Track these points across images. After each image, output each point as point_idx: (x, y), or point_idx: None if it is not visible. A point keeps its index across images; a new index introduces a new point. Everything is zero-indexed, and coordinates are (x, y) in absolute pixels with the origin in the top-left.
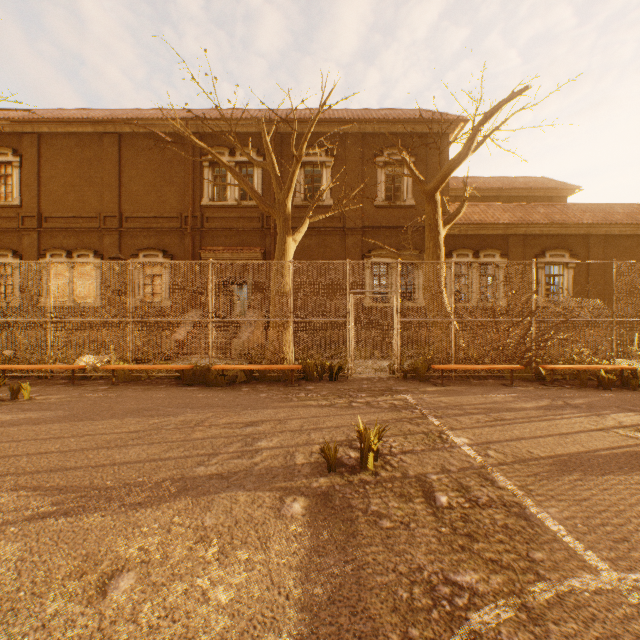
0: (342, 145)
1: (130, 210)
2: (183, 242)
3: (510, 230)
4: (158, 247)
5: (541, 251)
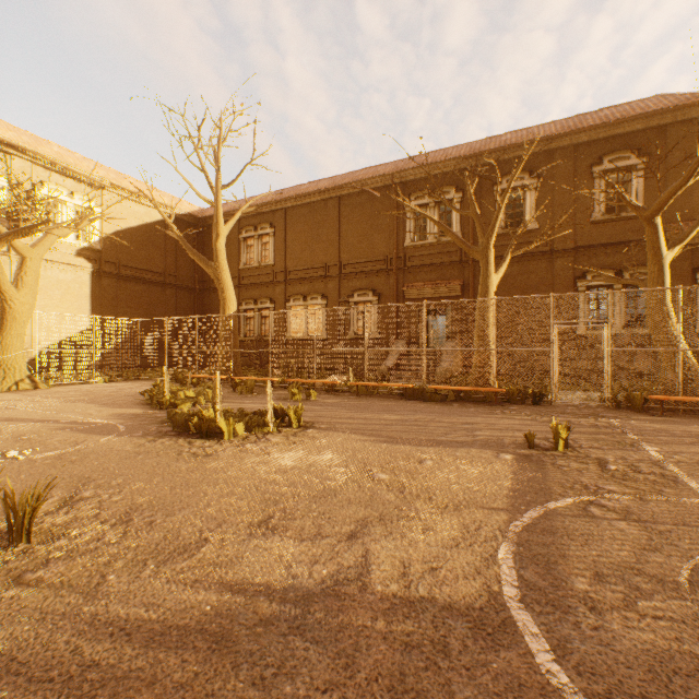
0: (549, 163)
1: (346, 258)
2: (388, 281)
3: None
4: (368, 287)
5: None
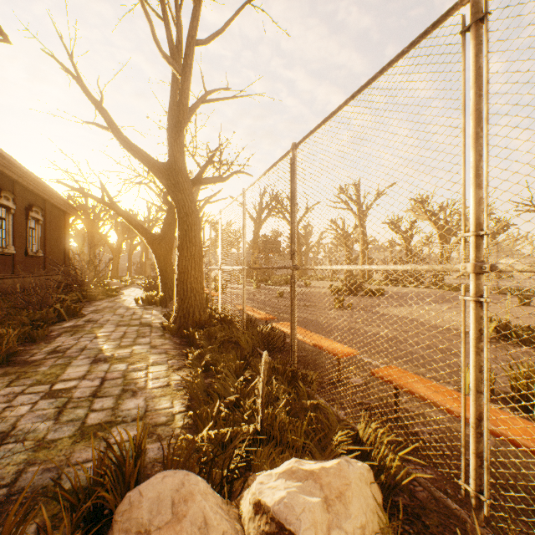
0: None
1: None
2: None
3: (22, 178)
4: None
5: (29, 205)
